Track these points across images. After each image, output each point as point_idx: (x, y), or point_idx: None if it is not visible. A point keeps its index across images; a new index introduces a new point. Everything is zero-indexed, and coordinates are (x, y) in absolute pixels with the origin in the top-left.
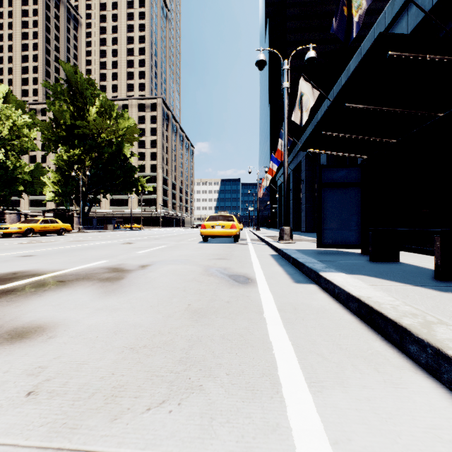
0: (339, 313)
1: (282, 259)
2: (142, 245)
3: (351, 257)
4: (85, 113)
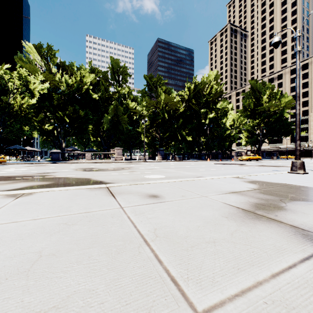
0: None
1: None
2: None
3: None
4: (259, 100)
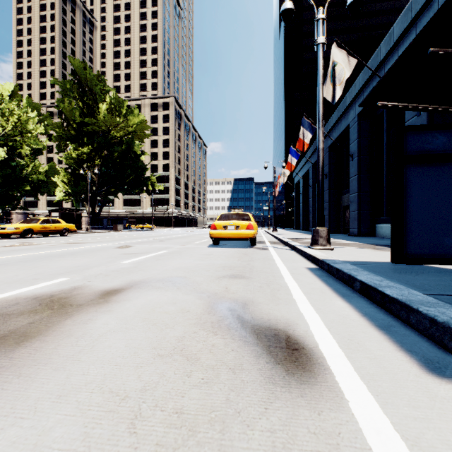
0: None
1: (332, 279)
2: (138, 249)
3: None
4: (95, 110)
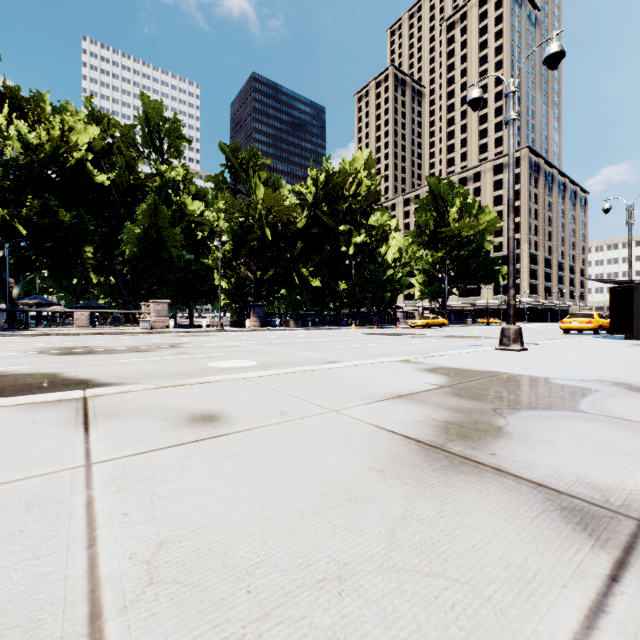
0: None
1: None
2: None
3: None
4: (444, 215)
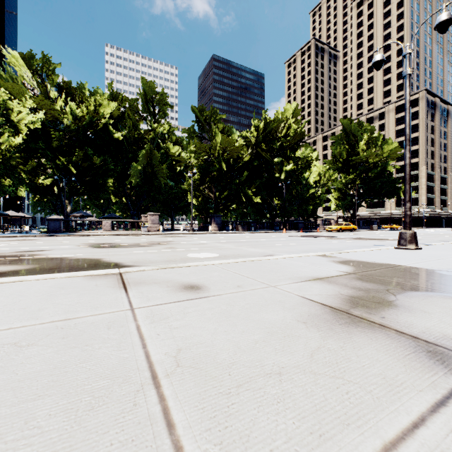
0: None
1: None
2: None
3: None
4: (355, 147)
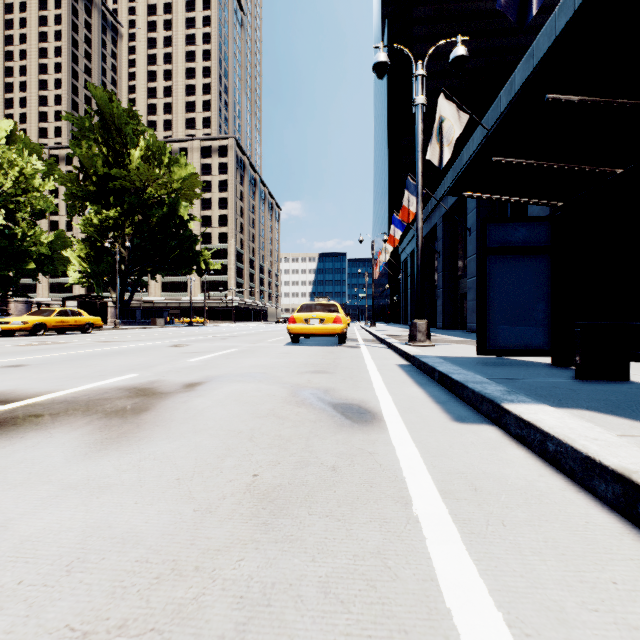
0: (575, 503)
1: (418, 373)
2: (199, 348)
3: (538, 371)
4: (124, 158)
